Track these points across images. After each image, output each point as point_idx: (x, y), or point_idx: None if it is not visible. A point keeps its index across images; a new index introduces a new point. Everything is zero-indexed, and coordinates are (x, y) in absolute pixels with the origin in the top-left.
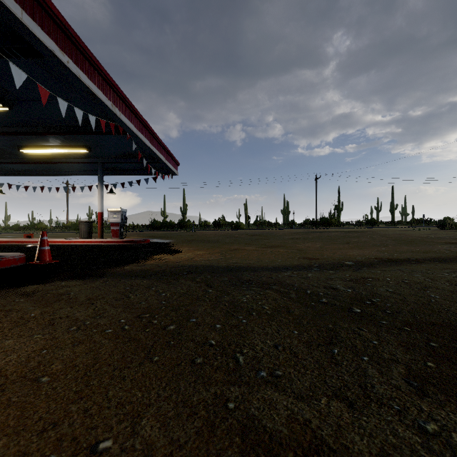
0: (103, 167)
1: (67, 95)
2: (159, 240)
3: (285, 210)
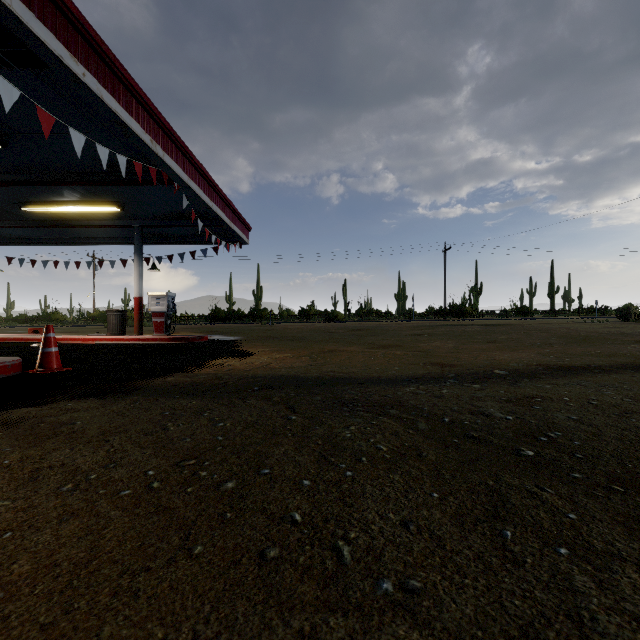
0: (143, 233)
1: (86, 126)
2: (222, 338)
3: (400, 294)
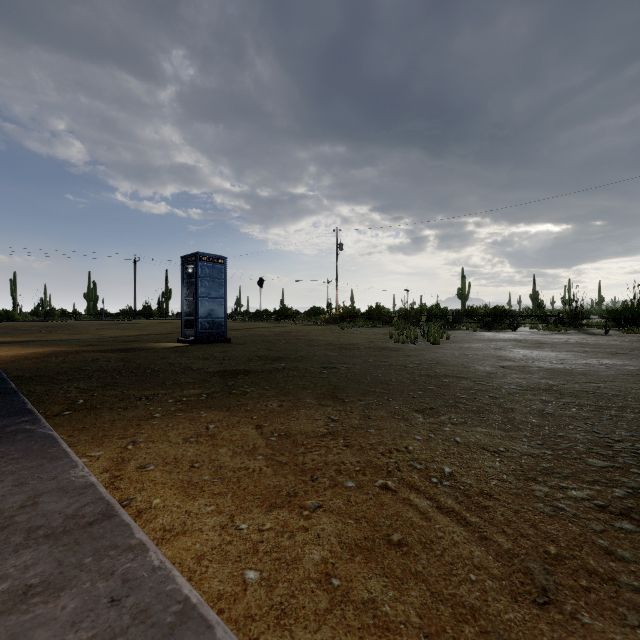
0: None
1: None
2: None
3: (91, 294)
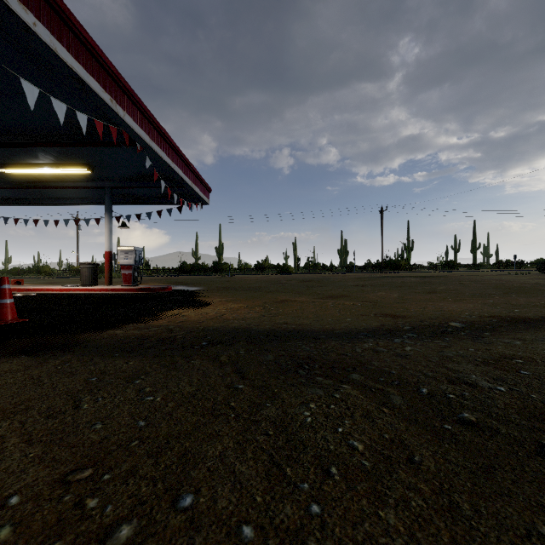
0: (114, 194)
1: (47, 85)
2: (185, 288)
3: (342, 250)
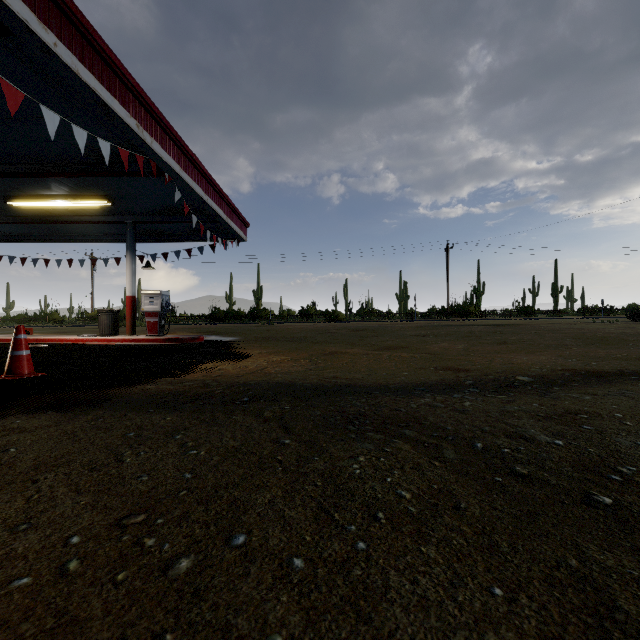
0: (137, 229)
1: (66, 109)
2: (219, 338)
3: (402, 294)
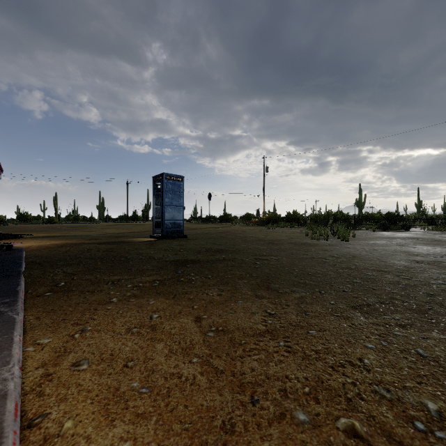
0: None
1: None
2: None
3: (101, 206)
